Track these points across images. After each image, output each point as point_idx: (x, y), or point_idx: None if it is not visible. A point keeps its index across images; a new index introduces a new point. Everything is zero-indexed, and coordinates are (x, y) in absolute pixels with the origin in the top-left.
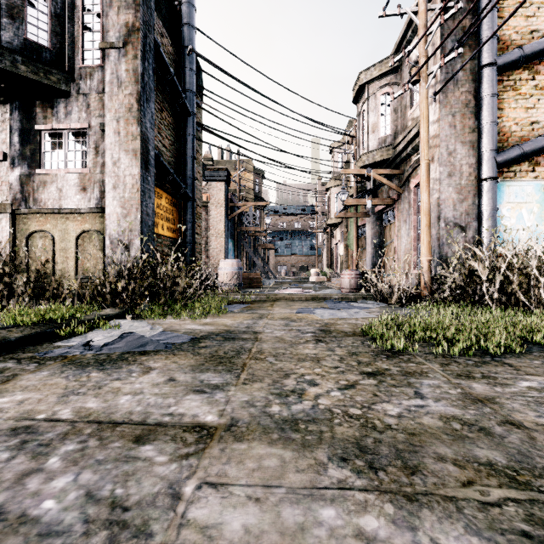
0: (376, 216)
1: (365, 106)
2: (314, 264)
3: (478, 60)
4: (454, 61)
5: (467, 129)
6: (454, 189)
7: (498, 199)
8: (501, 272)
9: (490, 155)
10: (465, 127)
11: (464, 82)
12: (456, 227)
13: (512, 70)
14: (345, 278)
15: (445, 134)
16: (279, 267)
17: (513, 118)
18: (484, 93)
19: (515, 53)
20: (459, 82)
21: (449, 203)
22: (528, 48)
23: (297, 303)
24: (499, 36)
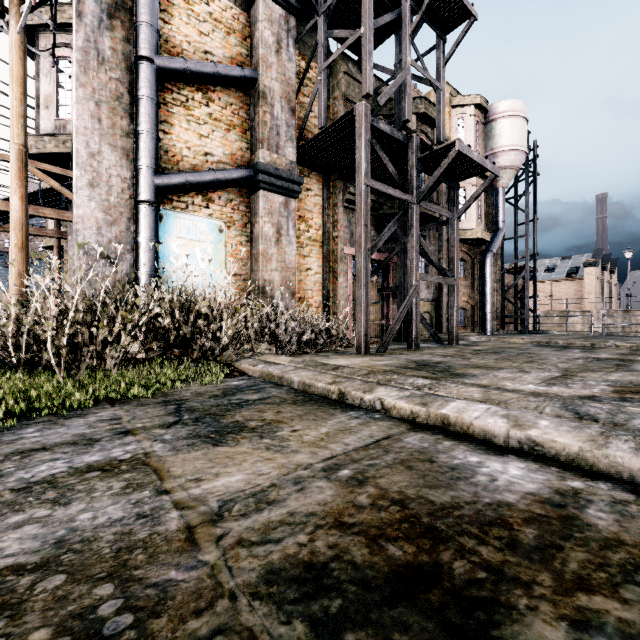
0: None
1: (36, 64)
2: None
3: (136, 48)
4: (99, 30)
5: (120, 131)
6: (99, 206)
7: (167, 231)
8: (28, 318)
9: (146, 173)
10: (116, 126)
11: (115, 66)
12: (102, 258)
13: (183, 83)
14: None
15: (85, 126)
16: None
17: (186, 140)
18: (140, 92)
19: (178, 61)
20: (107, 63)
21: (90, 223)
22: (193, 64)
23: None
24: (168, 36)
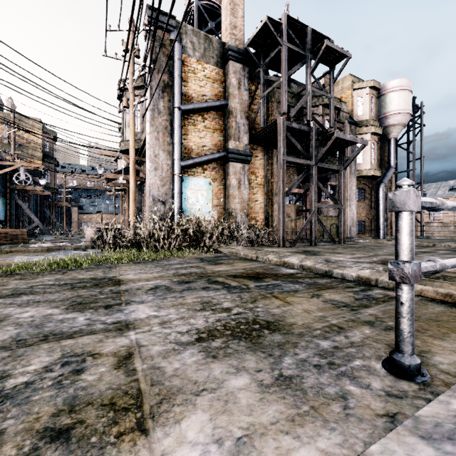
0: (139, 187)
1: None
2: (120, 221)
3: (173, 103)
4: (158, 99)
5: (166, 143)
6: (158, 178)
7: (185, 186)
8: (147, 229)
9: (177, 161)
10: (165, 141)
11: (164, 114)
12: (159, 201)
13: (193, 114)
14: (88, 233)
15: (153, 143)
16: (83, 223)
17: (194, 141)
18: (175, 124)
19: (191, 105)
20: (161, 113)
21: (155, 186)
22: (197, 105)
23: (26, 253)
24: (186, 92)
